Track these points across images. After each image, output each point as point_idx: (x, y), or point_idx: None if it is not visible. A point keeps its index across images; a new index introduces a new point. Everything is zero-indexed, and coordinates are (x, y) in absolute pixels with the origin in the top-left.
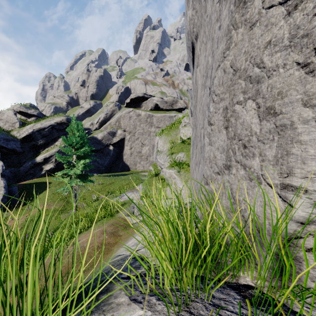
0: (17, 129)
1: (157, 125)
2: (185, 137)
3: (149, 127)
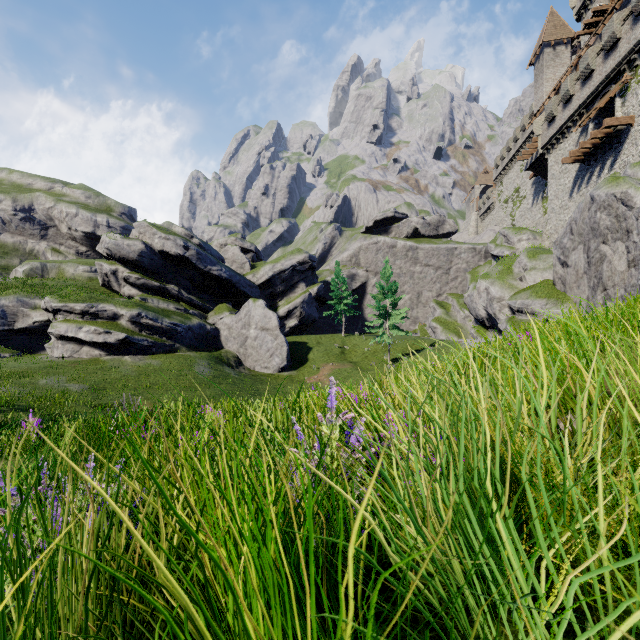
0: (248, 271)
1: (426, 262)
2: (533, 282)
3: (411, 265)
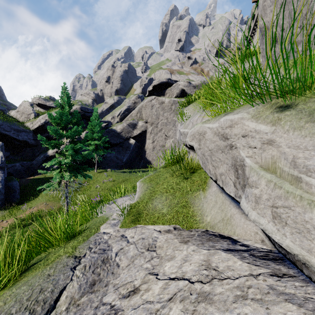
0: (32, 120)
1: None
2: None
3: (174, 115)
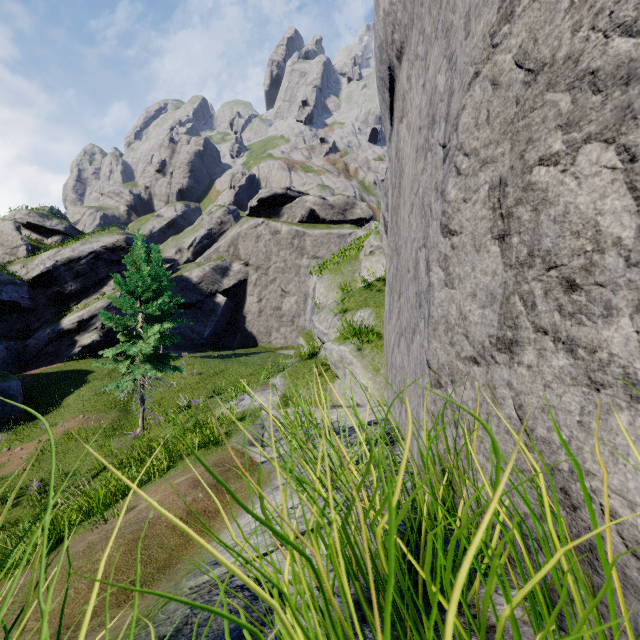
0: (22, 259)
1: (314, 252)
2: (372, 276)
3: (297, 256)
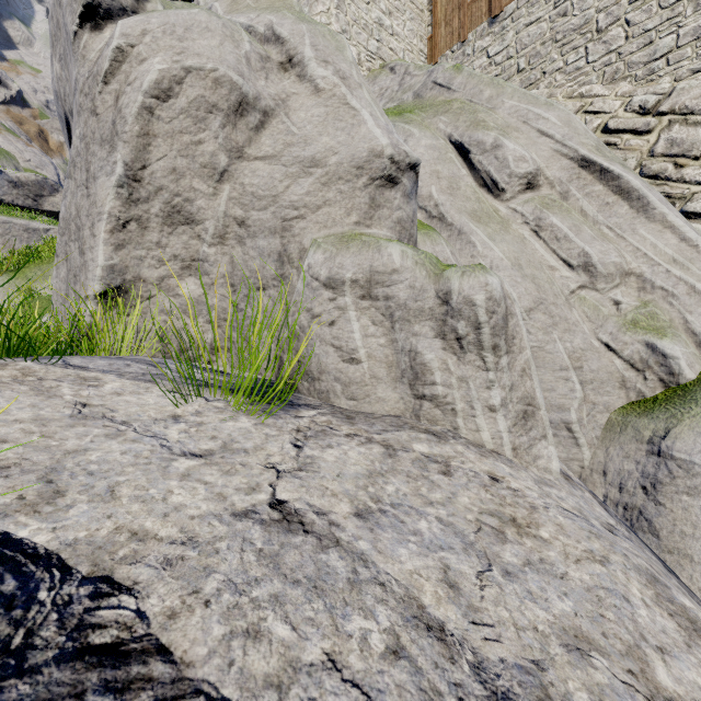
0: None
1: None
2: None
3: None
